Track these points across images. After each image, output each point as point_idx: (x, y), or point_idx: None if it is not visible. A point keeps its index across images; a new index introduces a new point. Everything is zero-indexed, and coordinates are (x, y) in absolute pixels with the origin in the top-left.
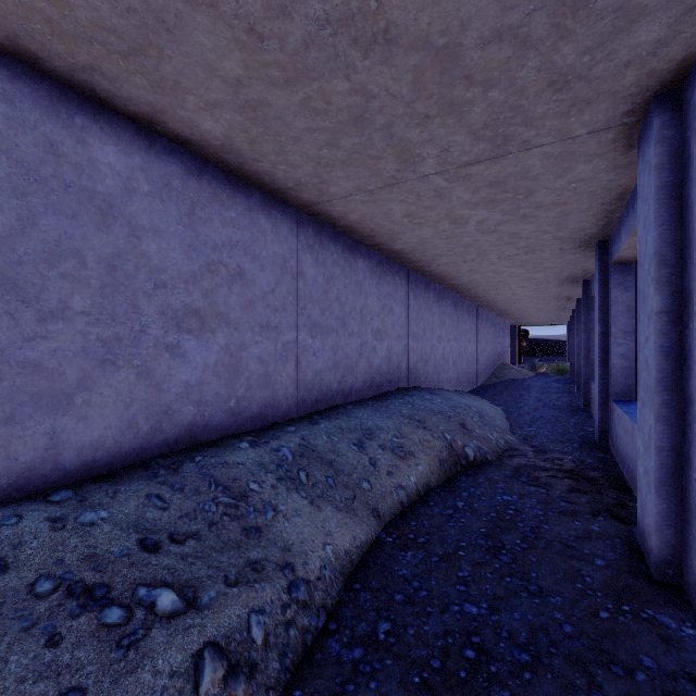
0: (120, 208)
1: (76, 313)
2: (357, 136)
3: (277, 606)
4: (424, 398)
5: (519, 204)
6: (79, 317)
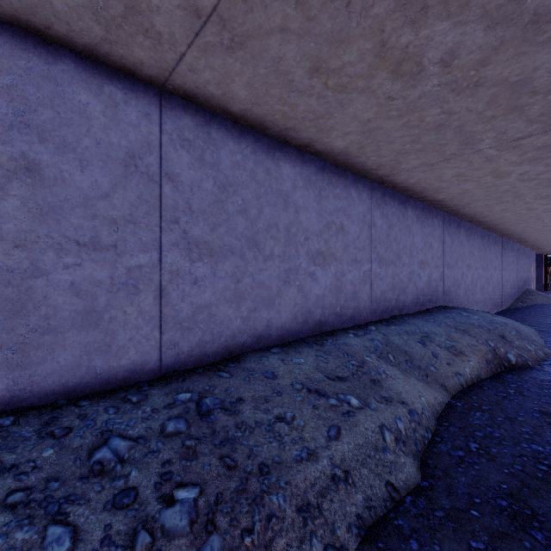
0: (291, 197)
1: (276, 256)
2: (434, 135)
3: (406, 419)
4: (462, 315)
5: None
6: (277, 258)
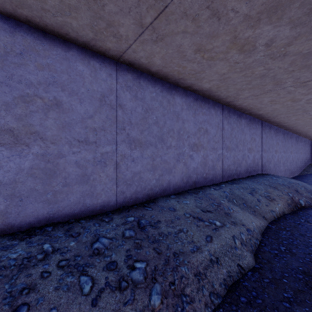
0: (180, 115)
1: (172, 146)
2: (259, 80)
3: (245, 233)
4: (273, 178)
5: None
6: (173, 147)
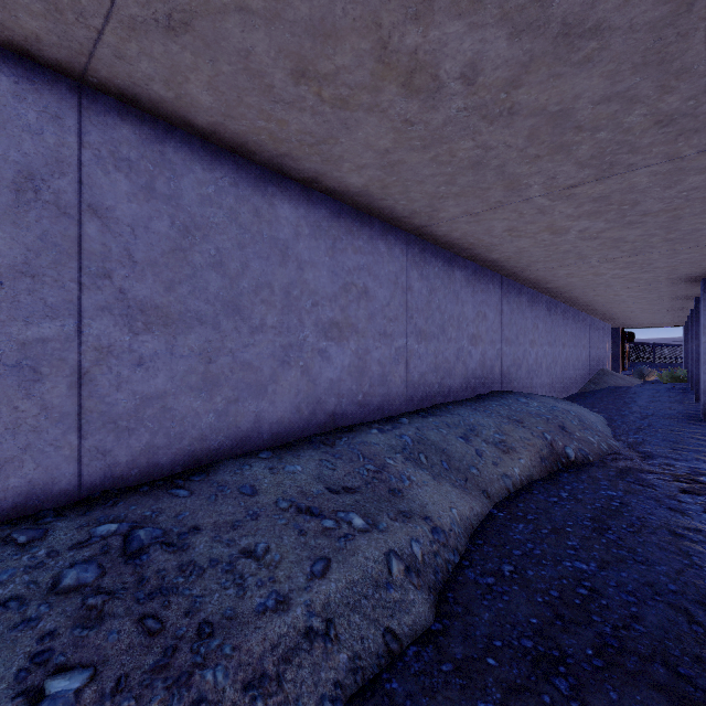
0: (292, 249)
1: (269, 327)
2: (472, 175)
3: (427, 540)
4: (520, 401)
5: (624, 214)
6: (270, 330)
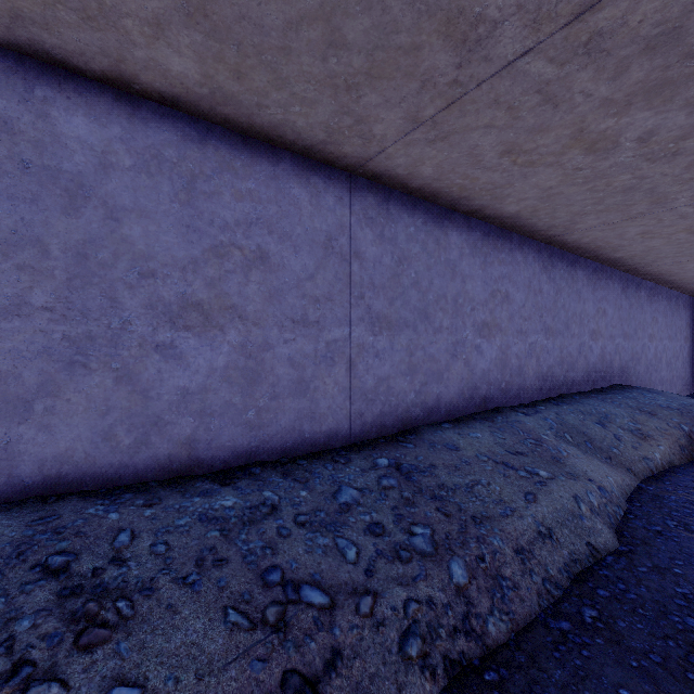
0: (458, 266)
1: (444, 329)
2: (621, 197)
3: (597, 494)
4: (645, 395)
5: None
6: (445, 330)
